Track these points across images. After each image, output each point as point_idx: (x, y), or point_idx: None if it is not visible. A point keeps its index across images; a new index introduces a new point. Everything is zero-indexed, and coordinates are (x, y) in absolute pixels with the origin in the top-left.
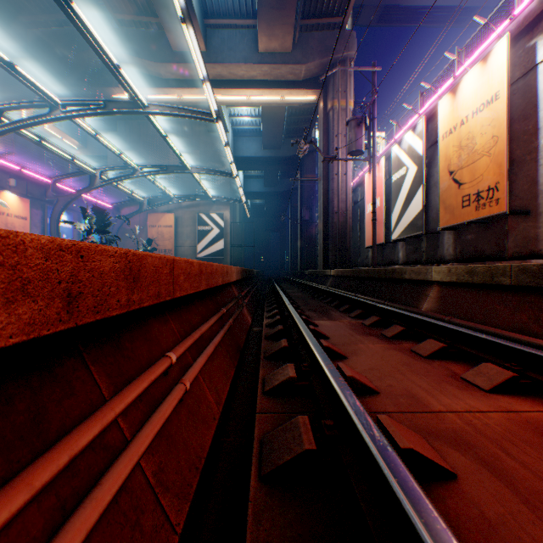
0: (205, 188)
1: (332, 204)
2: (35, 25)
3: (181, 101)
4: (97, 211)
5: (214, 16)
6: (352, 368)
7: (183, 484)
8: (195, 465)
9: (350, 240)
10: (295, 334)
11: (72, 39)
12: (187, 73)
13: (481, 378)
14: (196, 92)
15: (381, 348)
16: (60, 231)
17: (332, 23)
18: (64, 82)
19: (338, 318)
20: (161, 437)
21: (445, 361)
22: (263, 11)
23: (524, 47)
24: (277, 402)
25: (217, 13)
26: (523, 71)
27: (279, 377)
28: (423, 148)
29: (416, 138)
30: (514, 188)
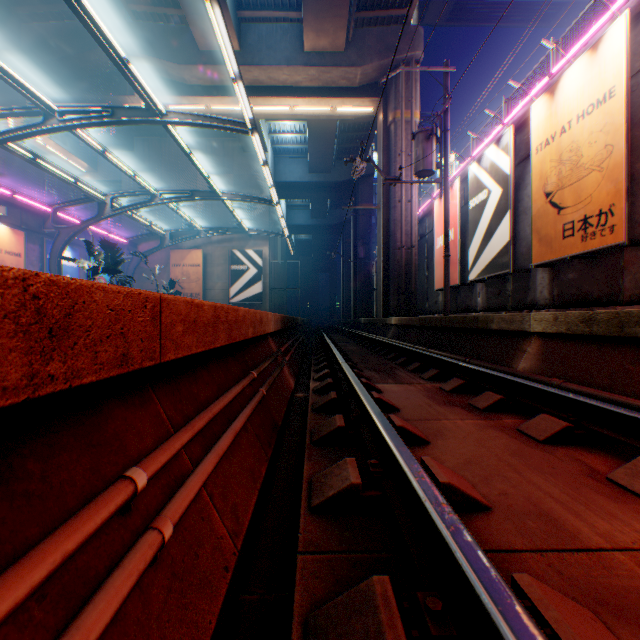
0: (240, 219)
1: (393, 237)
2: (30, 19)
3: (210, 112)
4: (105, 246)
5: (249, 7)
6: (440, 461)
7: None
8: None
9: (416, 282)
10: (354, 406)
11: (76, 35)
12: (216, 77)
13: None
14: (228, 101)
15: (474, 426)
16: (63, 270)
17: (394, 16)
18: (67, 89)
19: (408, 380)
20: None
21: (572, 449)
22: None
23: None
24: (331, 529)
25: (253, 3)
26: None
27: (334, 482)
28: (510, 166)
29: (500, 153)
30: (633, 213)
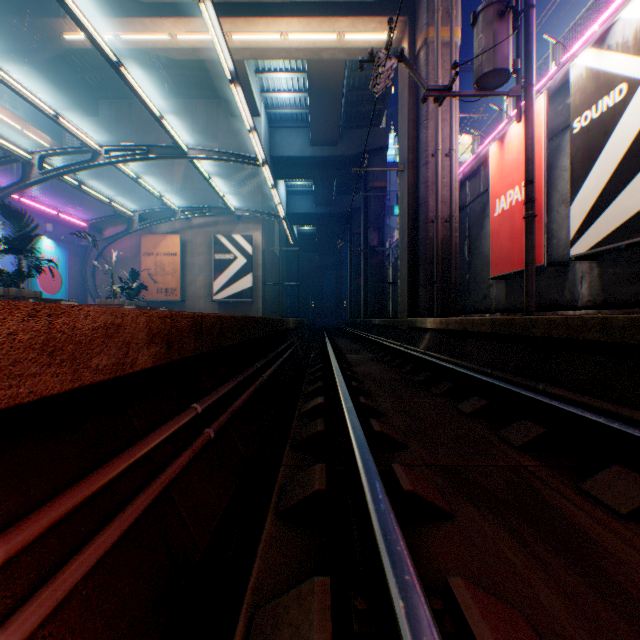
0: (221, 193)
1: (425, 206)
2: None
3: (177, 46)
4: (8, 214)
5: None
6: None
7: None
8: None
9: (457, 268)
10: None
11: None
12: None
13: None
14: (197, 24)
15: None
16: None
17: None
18: None
19: None
20: None
21: None
22: None
23: None
24: None
25: None
26: None
27: None
28: None
29: None
30: None
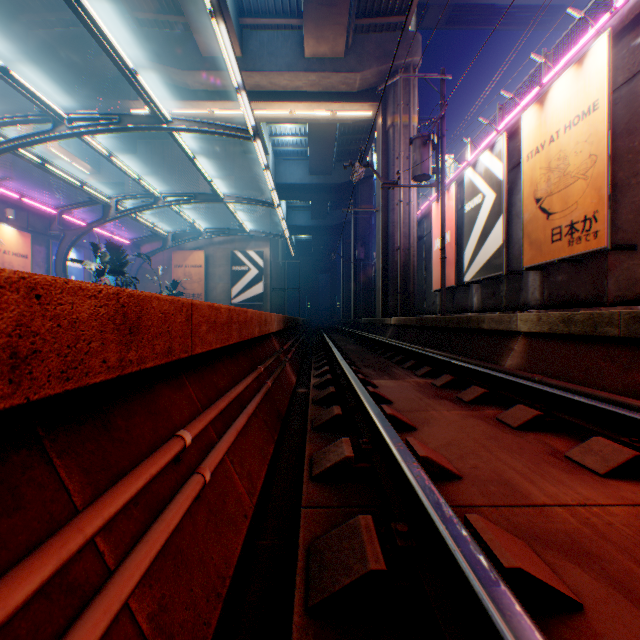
0: (241, 221)
1: (392, 239)
2: (37, 26)
3: (213, 117)
4: (111, 248)
5: (251, 15)
6: (424, 443)
7: (197, 624)
8: (216, 590)
9: (414, 282)
10: (351, 398)
11: (82, 42)
12: (219, 83)
13: (593, 458)
14: (230, 105)
15: (458, 416)
16: (68, 271)
17: (392, 23)
18: (73, 94)
19: (402, 377)
20: (165, 556)
21: (541, 434)
22: (310, 8)
23: (629, 46)
24: (328, 491)
25: (255, 10)
26: (628, 76)
27: (331, 456)
28: (503, 172)
29: (494, 159)
30: (616, 219)
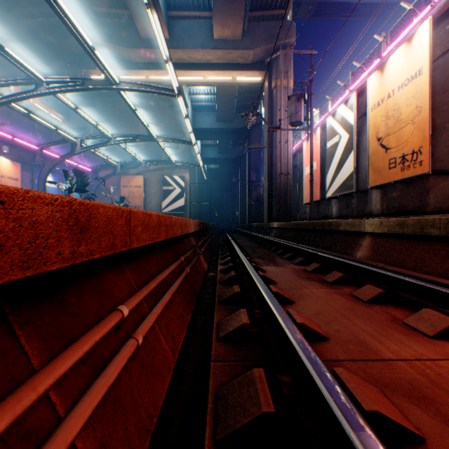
0: (169, 154)
1: (275, 167)
2: (25, 17)
3: (149, 81)
4: (77, 173)
5: (176, 9)
6: (300, 313)
7: None
8: (146, 428)
9: (291, 198)
10: (246, 280)
11: (56, 28)
12: (153, 57)
13: (424, 324)
14: (161, 73)
15: (324, 292)
16: (47, 190)
17: (275, 15)
18: (50, 65)
19: (283, 265)
20: (106, 403)
21: (384, 306)
22: (217, 4)
23: (444, 29)
24: (231, 349)
25: (179, 6)
26: (443, 50)
27: (233, 323)
28: (354, 119)
29: (348, 110)
30: (435, 152)
